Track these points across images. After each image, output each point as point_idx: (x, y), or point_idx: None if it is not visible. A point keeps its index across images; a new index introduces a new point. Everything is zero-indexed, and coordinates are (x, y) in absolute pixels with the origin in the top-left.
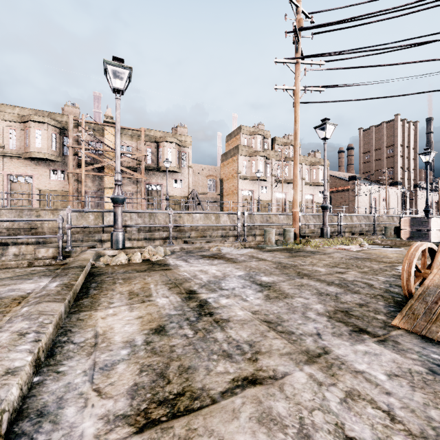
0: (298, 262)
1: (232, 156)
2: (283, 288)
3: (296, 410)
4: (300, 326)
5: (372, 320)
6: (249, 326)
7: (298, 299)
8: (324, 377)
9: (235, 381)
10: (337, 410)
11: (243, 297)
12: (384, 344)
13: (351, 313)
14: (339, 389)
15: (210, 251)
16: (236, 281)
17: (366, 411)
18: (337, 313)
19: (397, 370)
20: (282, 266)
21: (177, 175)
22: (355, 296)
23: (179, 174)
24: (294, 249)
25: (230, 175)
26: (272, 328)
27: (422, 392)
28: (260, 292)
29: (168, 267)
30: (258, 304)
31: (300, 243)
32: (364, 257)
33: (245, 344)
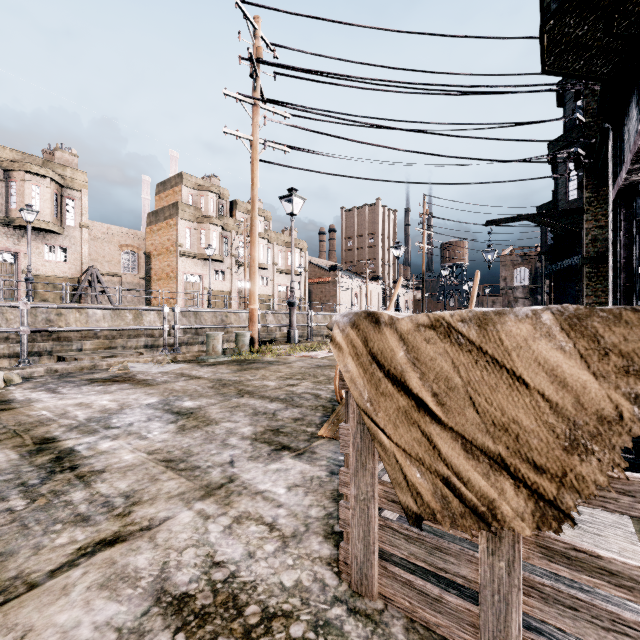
0: (246, 376)
1: (166, 218)
2: (210, 413)
3: (163, 556)
4: (213, 457)
5: (301, 434)
6: (135, 473)
7: (224, 424)
8: (217, 509)
9: (82, 550)
10: (215, 540)
11: (142, 434)
12: (300, 457)
13: (282, 431)
14: (229, 517)
15: (110, 371)
16: (140, 413)
17: (248, 530)
18: (266, 433)
19: (301, 480)
20: (221, 384)
21: (55, 238)
22: (295, 411)
23: (60, 237)
24: (248, 360)
25: (164, 248)
26: (171, 468)
27: (313, 495)
28: (174, 423)
29: (7, 406)
30: (163, 440)
31: (259, 352)
32: (326, 364)
33: (118, 498)
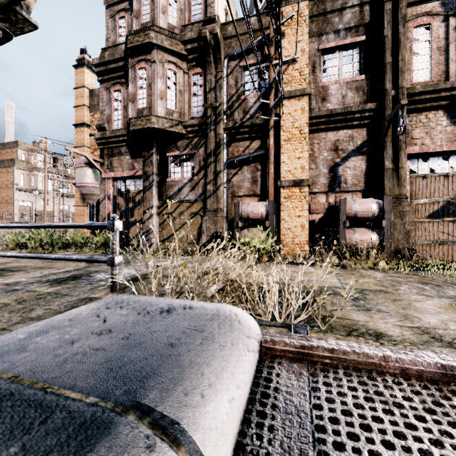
0: None
1: (6, 167)
2: None
3: None
4: None
5: None
6: None
7: None
8: None
9: None
10: None
11: None
12: None
13: None
14: None
15: None
16: None
17: None
18: None
19: None
20: None
21: None
22: None
23: None
24: None
25: (4, 185)
26: None
27: None
28: None
29: None
30: None
31: None
32: None
33: None
